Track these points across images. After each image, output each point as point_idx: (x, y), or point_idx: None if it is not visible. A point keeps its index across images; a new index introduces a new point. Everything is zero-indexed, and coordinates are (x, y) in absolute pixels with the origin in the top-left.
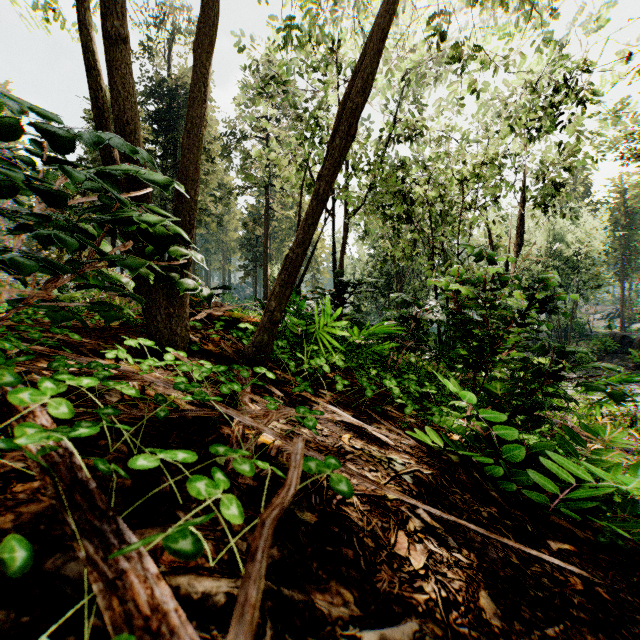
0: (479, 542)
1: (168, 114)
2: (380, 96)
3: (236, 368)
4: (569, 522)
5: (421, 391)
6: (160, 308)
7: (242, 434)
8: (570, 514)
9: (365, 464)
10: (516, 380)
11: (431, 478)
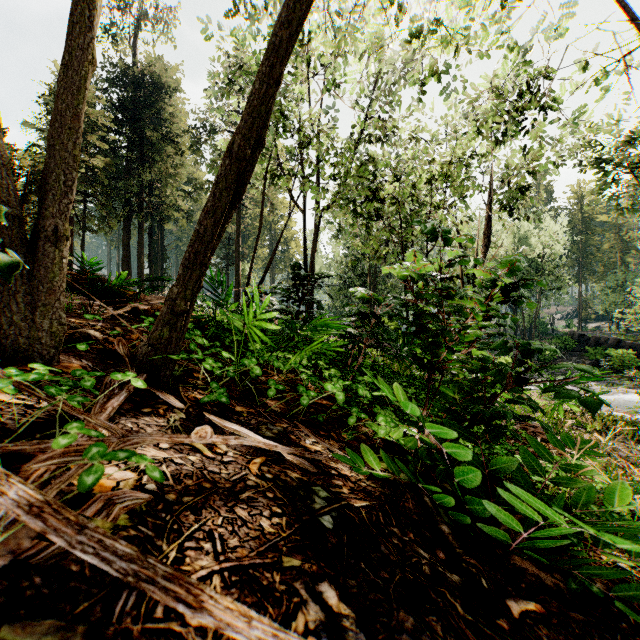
0: (409, 629)
1: (133, 103)
2: (350, 91)
3: (78, 375)
4: (534, 563)
5: (370, 396)
6: (17, 294)
7: (46, 480)
8: (536, 556)
9: (268, 505)
10: (474, 383)
11: (364, 514)
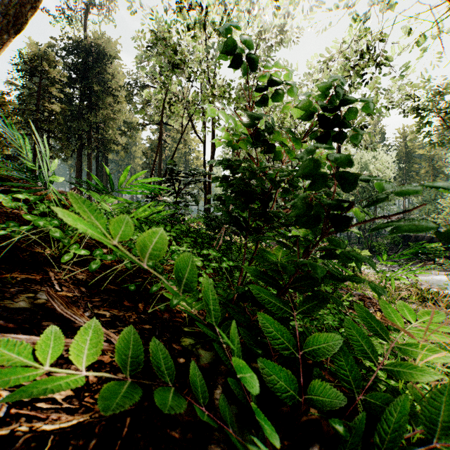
0: None
1: (83, 66)
2: None
3: None
4: None
5: None
6: None
7: None
8: None
9: None
10: (287, 238)
11: (48, 449)
